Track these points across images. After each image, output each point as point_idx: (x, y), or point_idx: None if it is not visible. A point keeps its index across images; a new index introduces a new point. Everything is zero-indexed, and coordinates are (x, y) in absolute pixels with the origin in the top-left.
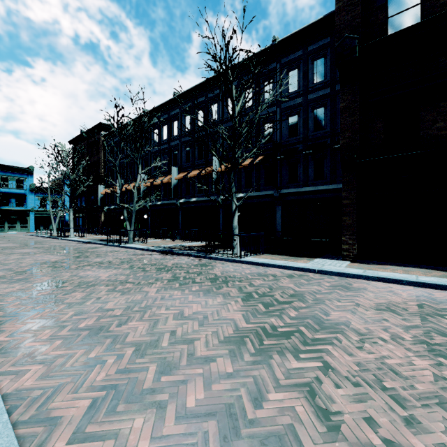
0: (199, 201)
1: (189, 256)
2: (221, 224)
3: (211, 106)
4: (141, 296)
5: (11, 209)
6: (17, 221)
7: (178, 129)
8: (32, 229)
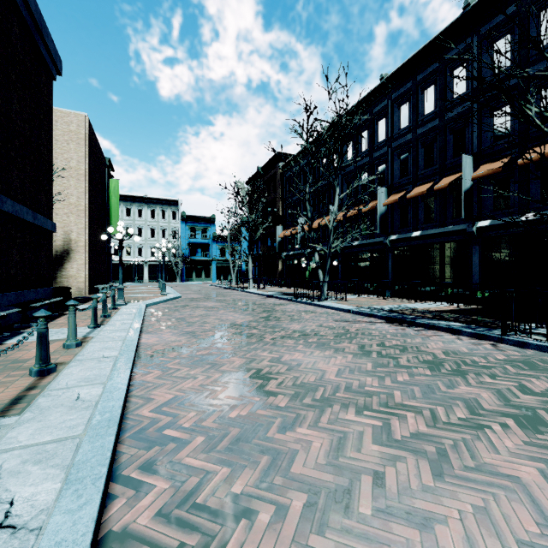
0: (427, 235)
1: (455, 333)
2: (476, 273)
3: (453, 72)
4: (526, 512)
5: (198, 259)
6: (202, 270)
7: (386, 130)
8: (214, 279)
